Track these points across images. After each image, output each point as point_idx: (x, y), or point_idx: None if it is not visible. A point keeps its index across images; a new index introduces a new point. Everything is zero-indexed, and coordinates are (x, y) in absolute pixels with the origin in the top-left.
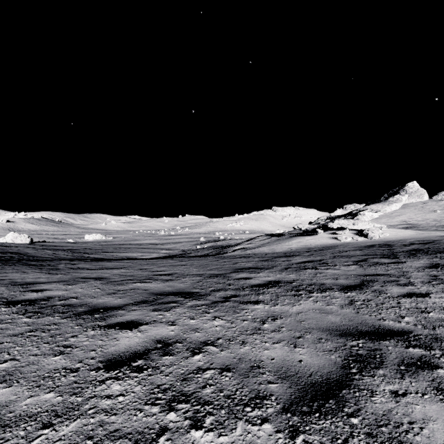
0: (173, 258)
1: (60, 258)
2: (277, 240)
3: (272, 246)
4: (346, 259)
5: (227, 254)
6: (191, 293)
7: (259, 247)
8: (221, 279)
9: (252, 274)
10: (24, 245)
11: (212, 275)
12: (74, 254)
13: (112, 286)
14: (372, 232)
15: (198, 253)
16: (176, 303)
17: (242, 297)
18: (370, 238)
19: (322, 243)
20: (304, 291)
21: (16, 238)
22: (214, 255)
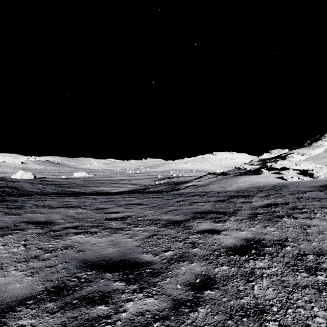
0: (133, 194)
1: (43, 192)
2: (223, 178)
3: (221, 184)
4: (317, 202)
5: (180, 190)
6: (139, 264)
7: (208, 184)
8: (180, 231)
9: (217, 223)
10: (26, 181)
11: (169, 223)
12: (59, 188)
13: (45, 240)
14: (317, 172)
15: (155, 188)
16: (107, 303)
17: (222, 286)
18: (316, 177)
19: (269, 182)
20: (323, 272)
21: (24, 175)
22: (169, 191)
